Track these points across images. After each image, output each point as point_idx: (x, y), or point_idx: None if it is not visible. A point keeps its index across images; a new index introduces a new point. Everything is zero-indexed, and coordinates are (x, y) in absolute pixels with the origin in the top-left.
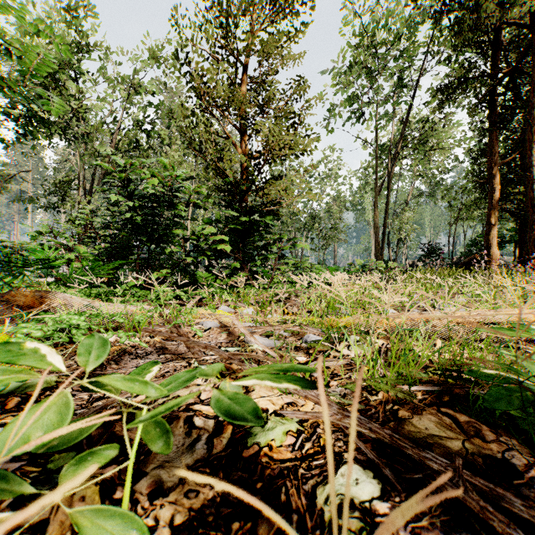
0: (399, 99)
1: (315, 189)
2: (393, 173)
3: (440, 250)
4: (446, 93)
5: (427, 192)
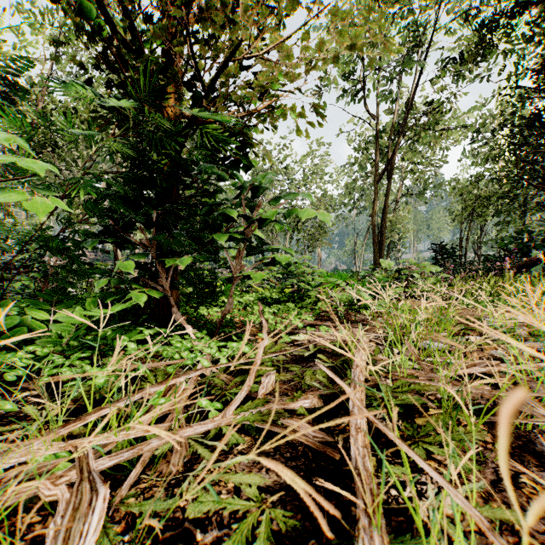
0: (409, 61)
1: (299, 186)
2: (394, 161)
3: (454, 251)
4: (456, 67)
5: (419, 191)
